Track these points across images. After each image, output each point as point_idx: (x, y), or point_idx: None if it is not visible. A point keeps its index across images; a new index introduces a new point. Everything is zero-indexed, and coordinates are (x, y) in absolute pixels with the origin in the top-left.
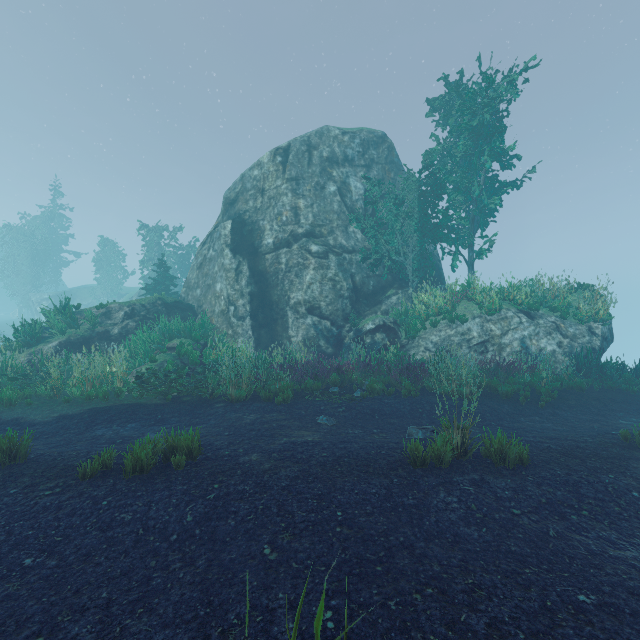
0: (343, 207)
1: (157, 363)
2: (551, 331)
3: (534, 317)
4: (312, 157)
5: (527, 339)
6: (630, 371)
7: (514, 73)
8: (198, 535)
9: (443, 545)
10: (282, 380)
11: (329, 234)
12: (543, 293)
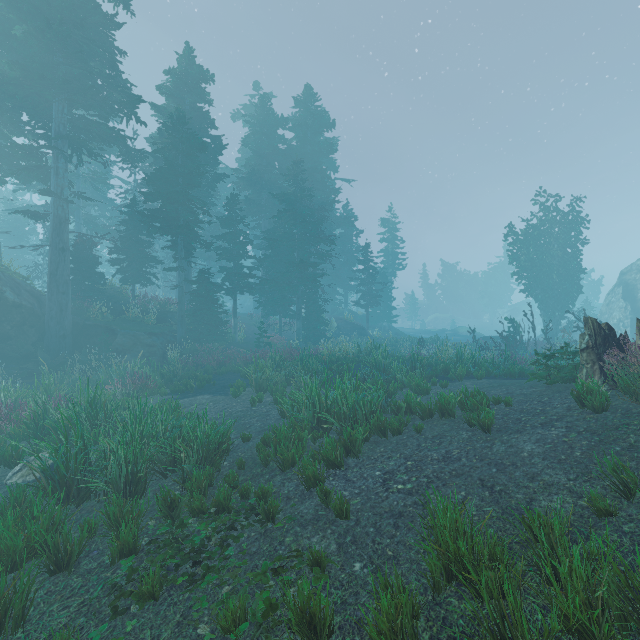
0: None
1: None
2: None
3: None
4: None
5: None
6: None
7: None
8: None
9: None
10: None
11: None
12: None
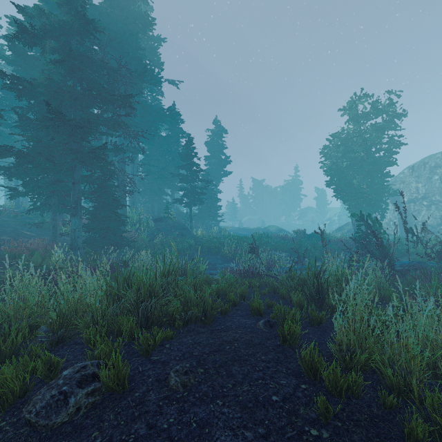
0: (440, 185)
1: None
2: None
3: None
4: (425, 168)
5: None
6: None
7: None
8: None
9: None
10: None
11: (432, 196)
12: None
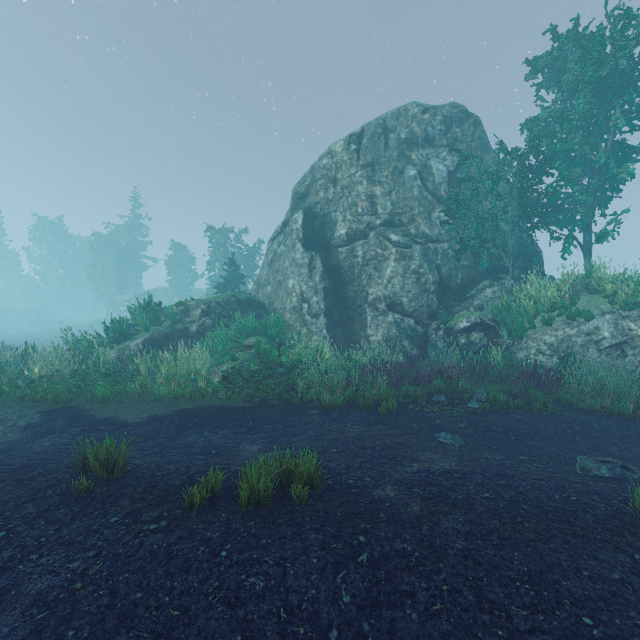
0: (424, 192)
1: (238, 362)
2: None
3: None
4: (388, 140)
5: None
6: None
7: None
8: (369, 634)
9: None
10: (379, 385)
11: (410, 222)
12: None
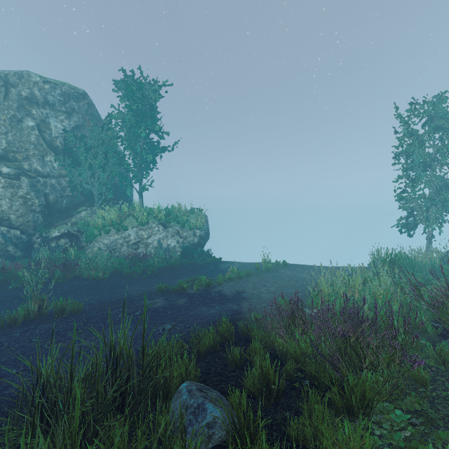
0: (41, 140)
1: None
2: (174, 235)
3: (167, 227)
4: (9, 93)
5: (162, 240)
6: (206, 254)
7: (157, 85)
8: None
9: None
10: None
11: (24, 160)
12: (176, 213)
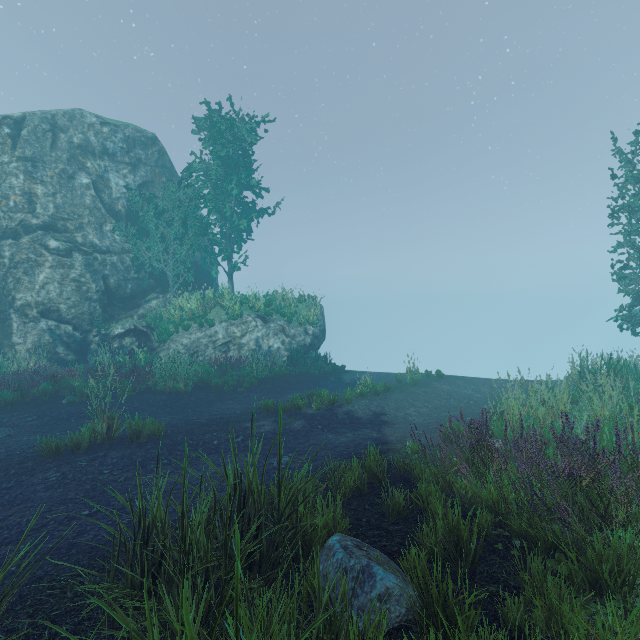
0: (98, 203)
1: None
2: (278, 332)
3: (268, 321)
4: (58, 140)
5: (260, 339)
6: (322, 360)
7: (254, 122)
8: None
9: (4, 509)
10: None
11: (77, 230)
12: (280, 302)
